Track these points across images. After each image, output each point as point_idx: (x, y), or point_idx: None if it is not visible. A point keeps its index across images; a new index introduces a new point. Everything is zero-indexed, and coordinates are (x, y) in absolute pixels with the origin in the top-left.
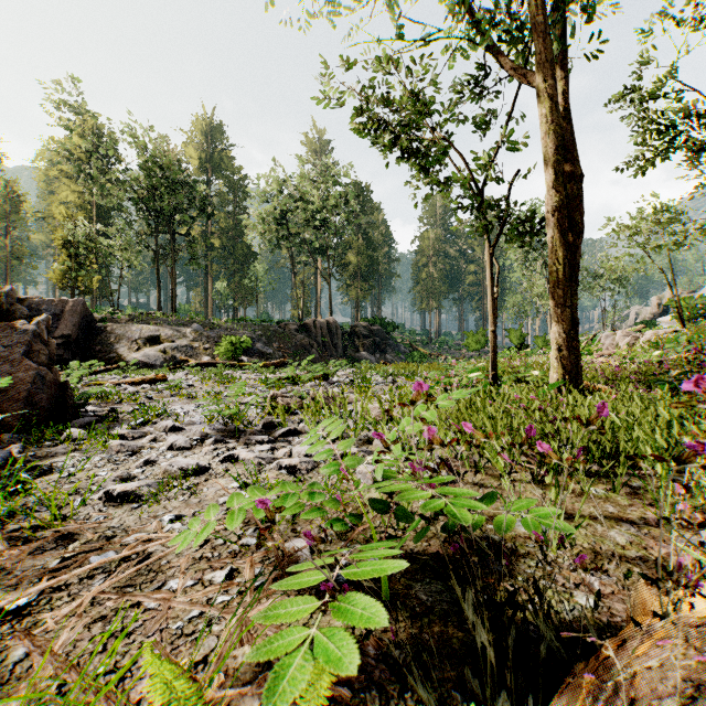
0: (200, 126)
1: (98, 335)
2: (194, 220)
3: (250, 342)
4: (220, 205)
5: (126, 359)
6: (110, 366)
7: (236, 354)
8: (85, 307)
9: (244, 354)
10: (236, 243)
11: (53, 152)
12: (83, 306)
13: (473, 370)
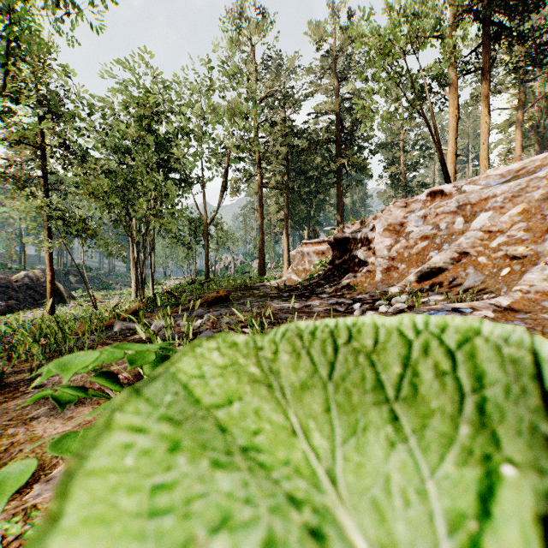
0: None
1: None
2: None
3: None
4: None
5: None
6: None
7: None
8: None
9: None
10: None
11: None
12: None
13: None
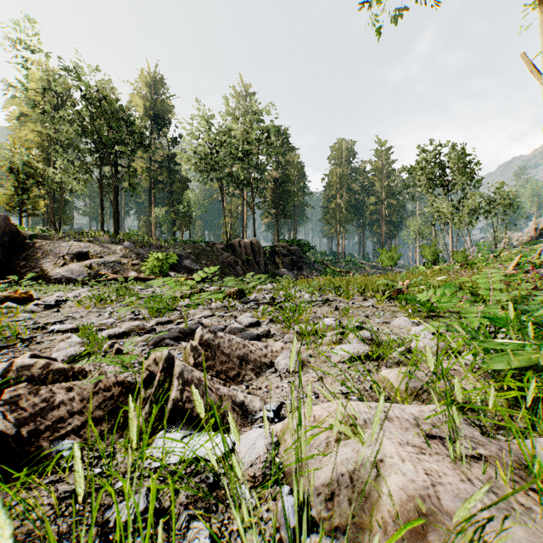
0: (144, 78)
1: (25, 251)
2: (134, 152)
3: (177, 258)
4: (161, 145)
5: (49, 273)
6: (6, 281)
7: (163, 270)
8: (9, 222)
9: (171, 270)
10: (175, 177)
11: (20, 101)
12: (5, 221)
13: (446, 285)
